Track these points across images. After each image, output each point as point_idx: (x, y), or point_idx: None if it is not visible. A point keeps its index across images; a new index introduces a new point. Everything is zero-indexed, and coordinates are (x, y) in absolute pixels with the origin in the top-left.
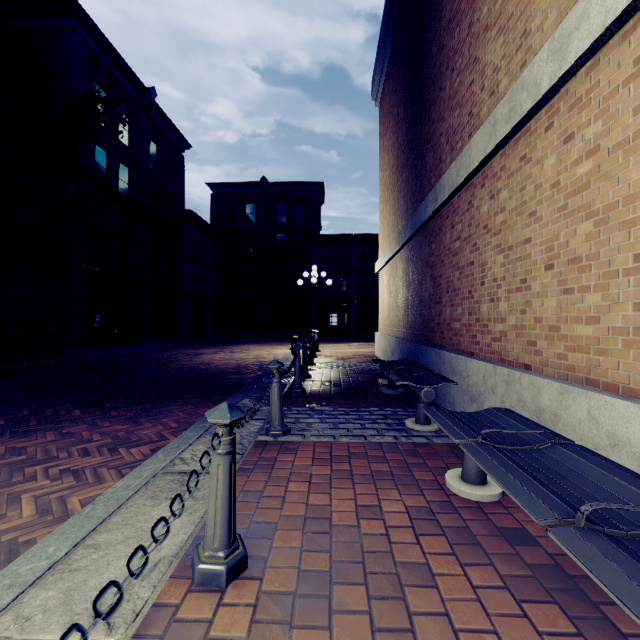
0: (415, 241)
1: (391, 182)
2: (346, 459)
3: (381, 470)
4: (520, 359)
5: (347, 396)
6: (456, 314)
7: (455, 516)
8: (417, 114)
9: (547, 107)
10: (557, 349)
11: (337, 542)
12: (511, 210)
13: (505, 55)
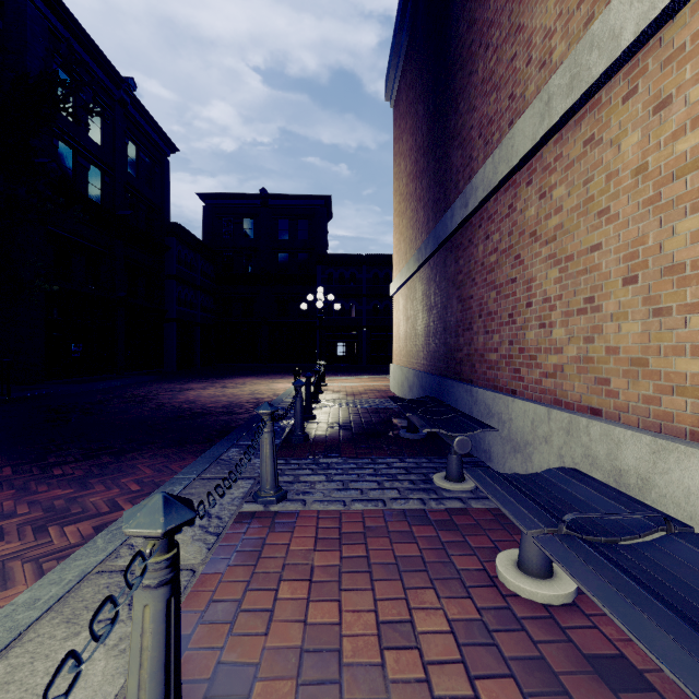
0: (438, 257)
1: (408, 191)
2: (360, 537)
3: (408, 554)
4: (584, 401)
5: (359, 442)
6: (492, 343)
7: (520, 634)
8: (441, 108)
9: (627, 68)
10: (643, 390)
11: (351, 698)
12: (571, 210)
13: (562, 13)
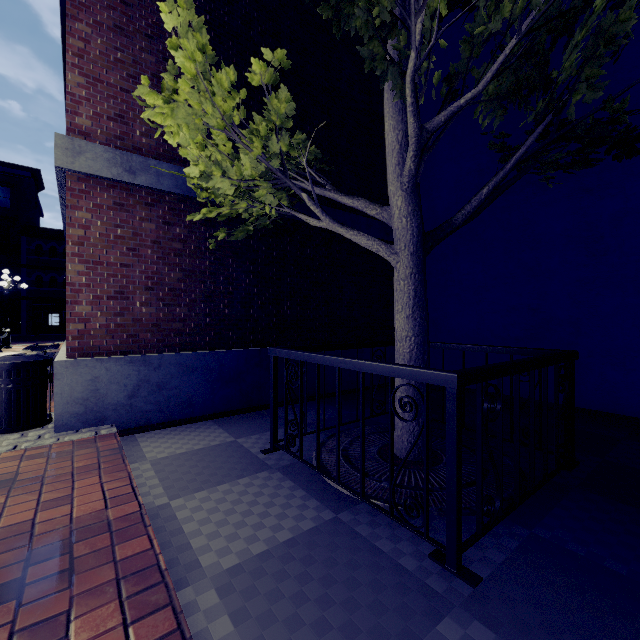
0: None
1: None
2: None
3: None
4: None
5: None
6: None
7: None
8: None
9: None
10: None
11: None
12: None
13: None
